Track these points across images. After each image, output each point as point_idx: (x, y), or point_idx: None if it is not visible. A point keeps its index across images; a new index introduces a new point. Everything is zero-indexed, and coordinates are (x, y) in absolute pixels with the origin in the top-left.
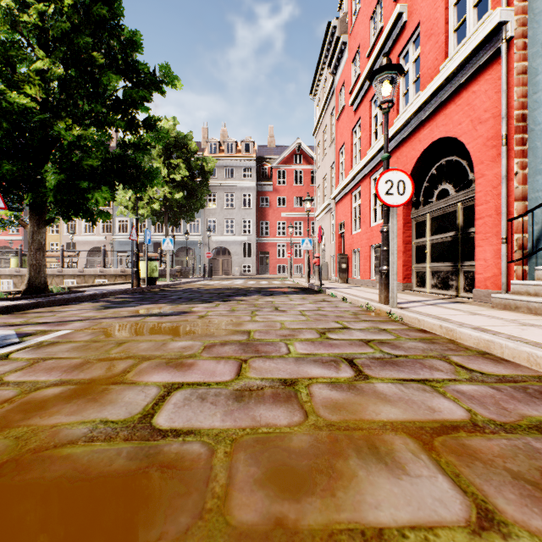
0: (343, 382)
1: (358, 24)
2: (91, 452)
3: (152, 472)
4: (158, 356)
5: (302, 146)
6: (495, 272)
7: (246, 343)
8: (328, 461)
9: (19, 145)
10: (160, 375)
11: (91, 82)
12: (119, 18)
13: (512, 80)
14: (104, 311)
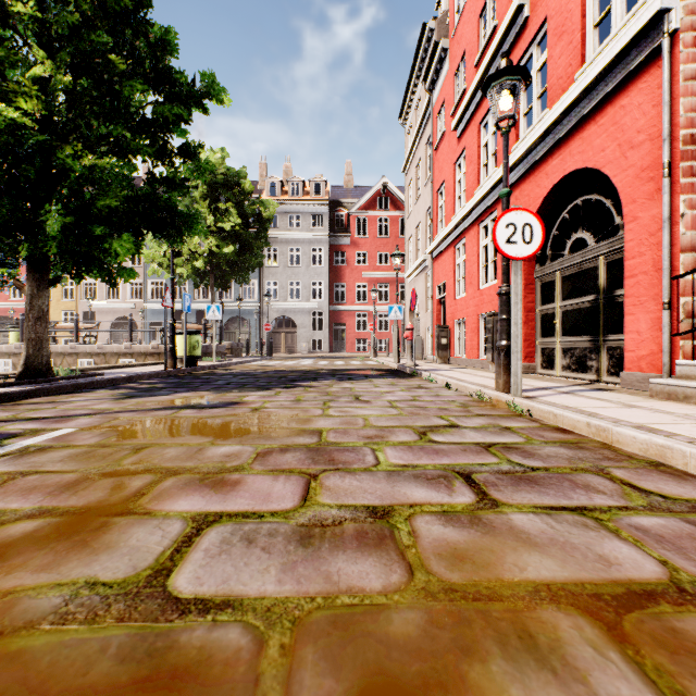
0: (461, 512)
1: (463, 25)
2: (57, 646)
3: (155, 689)
4: (190, 470)
5: (389, 186)
6: (653, 348)
7: (315, 448)
8: (454, 664)
9: (12, 178)
10: (189, 500)
11: (110, 95)
12: (147, 9)
13: (678, 89)
14: (124, 401)
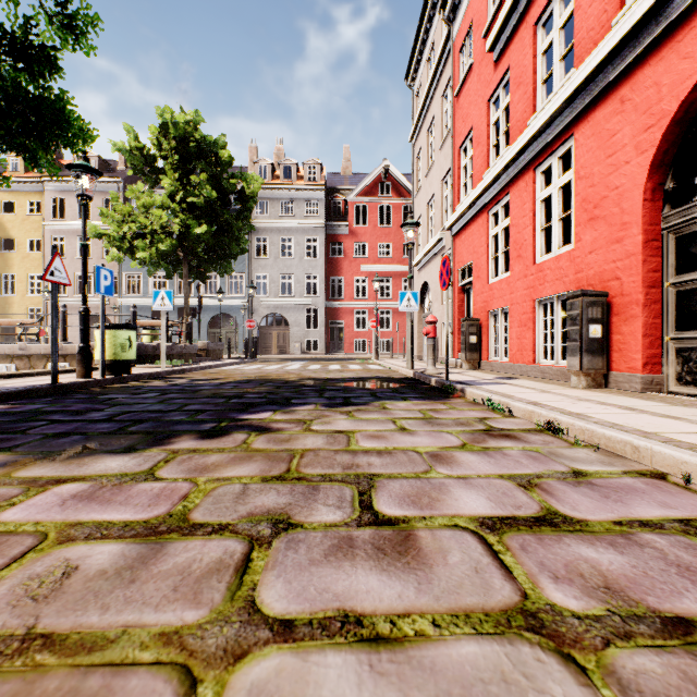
0: None
1: None
2: None
3: None
4: None
5: (391, 170)
6: None
7: None
8: None
9: None
10: None
11: None
12: None
13: None
14: None
